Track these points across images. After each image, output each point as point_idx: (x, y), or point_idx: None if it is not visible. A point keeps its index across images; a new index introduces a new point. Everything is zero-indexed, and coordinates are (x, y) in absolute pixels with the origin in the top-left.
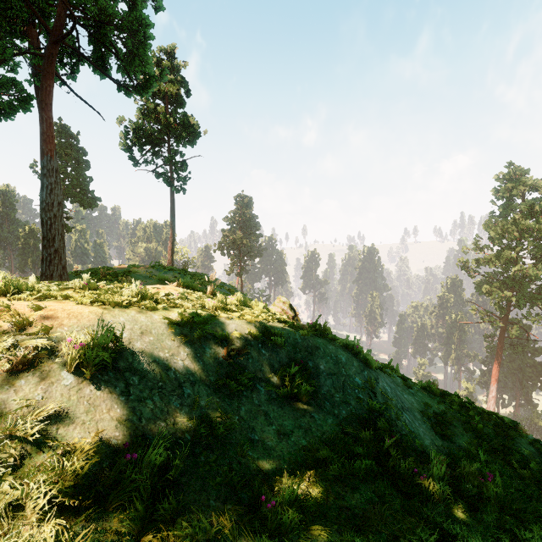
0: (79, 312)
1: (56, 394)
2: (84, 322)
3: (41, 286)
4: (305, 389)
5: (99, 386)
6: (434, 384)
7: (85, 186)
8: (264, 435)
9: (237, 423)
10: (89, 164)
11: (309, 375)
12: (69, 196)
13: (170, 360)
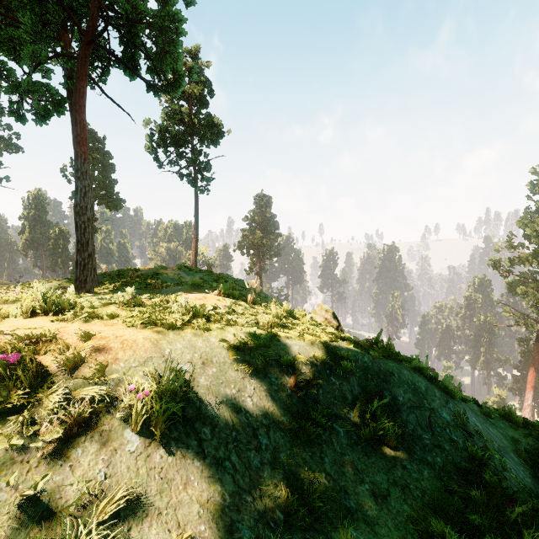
0: (132, 340)
1: (121, 467)
2: (140, 353)
3: (82, 300)
4: (392, 431)
5: (169, 448)
6: (510, 409)
7: (111, 189)
8: (360, 500)
9: (331, 488)
10: (114, 167)
11: (390, 410)
12: (96, 199)
13: (238, 398)
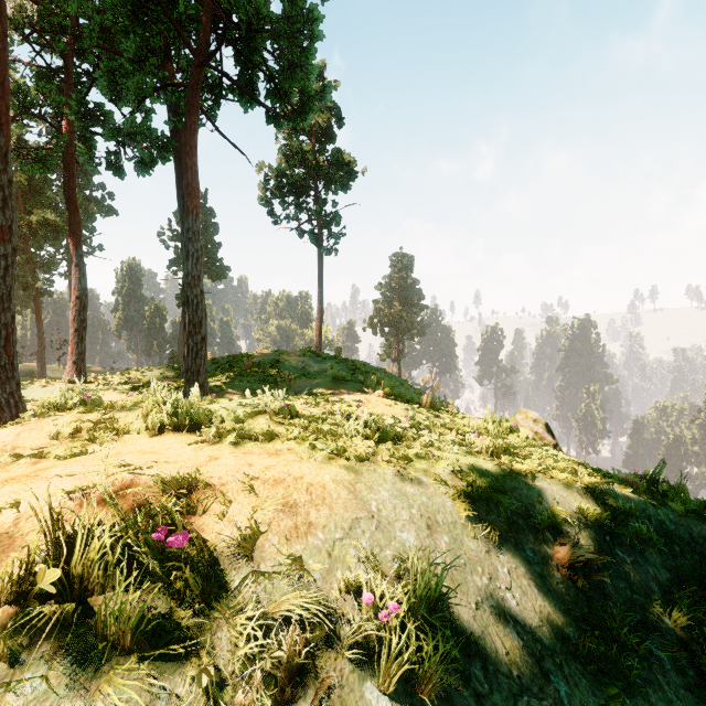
0: (320, 485)
1: None
2: (339, 512)
3: (217, 407)
4: None
5: None
6: None
7: (214, 254)
8: None
9: None
10: (218, 227)
11: None
12: None
13: (494, 593)
